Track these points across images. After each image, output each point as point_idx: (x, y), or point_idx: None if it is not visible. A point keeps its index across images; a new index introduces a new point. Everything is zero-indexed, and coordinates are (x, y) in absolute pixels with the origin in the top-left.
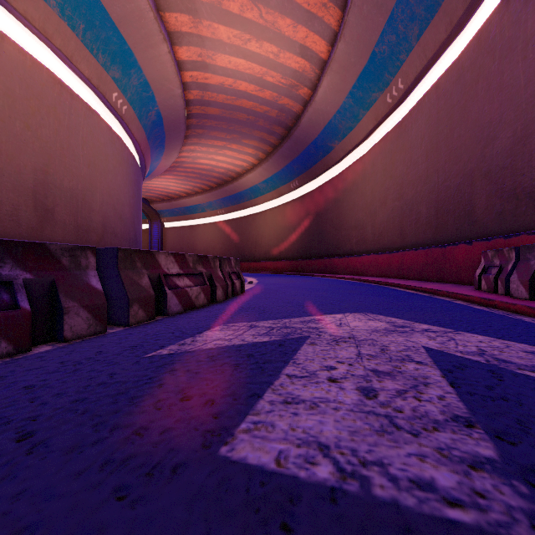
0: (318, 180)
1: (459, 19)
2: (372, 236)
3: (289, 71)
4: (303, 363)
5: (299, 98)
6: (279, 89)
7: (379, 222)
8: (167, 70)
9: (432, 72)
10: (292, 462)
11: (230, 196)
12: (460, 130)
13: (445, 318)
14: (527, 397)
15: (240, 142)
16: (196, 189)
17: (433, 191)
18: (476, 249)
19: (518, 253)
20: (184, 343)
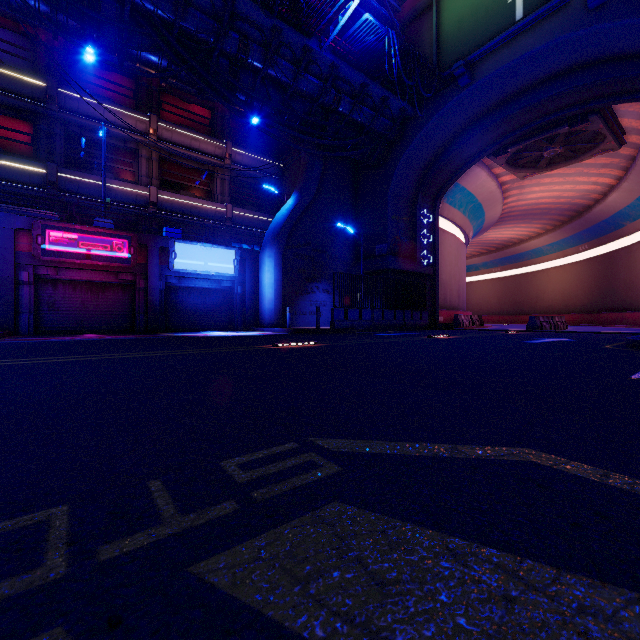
0: (610, 245)
1: None
2: None
3: (582, 190)
4: None
5: (590, 198)
6: (573, 197)
7: None
8: (497, 211)
9: None
10: None
11: (508, 257)
12: None
13: None
14: None
15: (529, 222)
16: (473, 253)
17: None
18: None
19: None
20: None
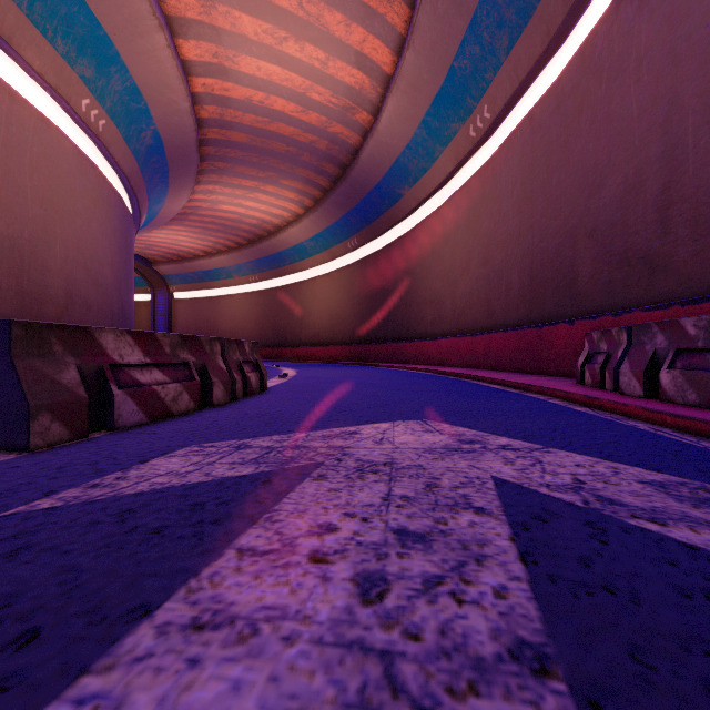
0: (384, 238)
1: (558, 28)
2: (452, 314)
3: (342, 87)
4: (285, 519)
5: (357, 125)
6: (329, 111)
7: (461, 295)
8: (167, 73)
9: (526, 98)
10: None
11: (266, 258)
12: (559, 175)
13: (533, 426)
14: (646, 581)
15: (278, 183)
16: (218, 246)
17: (527, 255)
18: (578, 330)
19: (630, 335)
20: (97, 484)
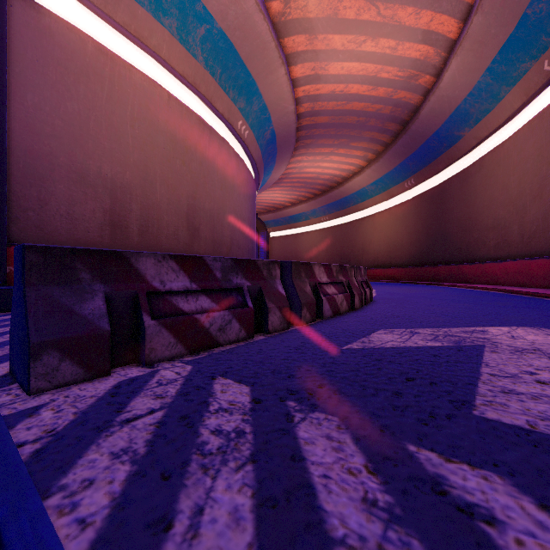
0: (440, 175)
1: None
2: (519, 238)
3: (408, 62)
4: (497, 366)
5: (419, 88)
6: (395, 83)
7: (531, 220)
8: (283, 91)
9: None
10: (543, 428)
11: (334, 202)
12: None
13: None
14: None
15: (348, 146)
16: (300, 198)
17: None
18: None
19: None
20: (364, 342)
